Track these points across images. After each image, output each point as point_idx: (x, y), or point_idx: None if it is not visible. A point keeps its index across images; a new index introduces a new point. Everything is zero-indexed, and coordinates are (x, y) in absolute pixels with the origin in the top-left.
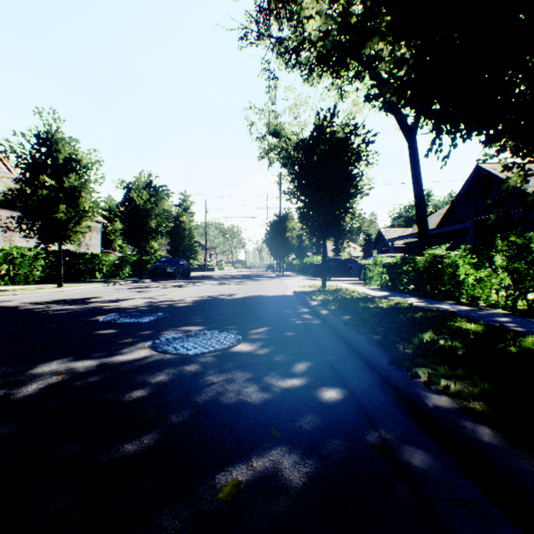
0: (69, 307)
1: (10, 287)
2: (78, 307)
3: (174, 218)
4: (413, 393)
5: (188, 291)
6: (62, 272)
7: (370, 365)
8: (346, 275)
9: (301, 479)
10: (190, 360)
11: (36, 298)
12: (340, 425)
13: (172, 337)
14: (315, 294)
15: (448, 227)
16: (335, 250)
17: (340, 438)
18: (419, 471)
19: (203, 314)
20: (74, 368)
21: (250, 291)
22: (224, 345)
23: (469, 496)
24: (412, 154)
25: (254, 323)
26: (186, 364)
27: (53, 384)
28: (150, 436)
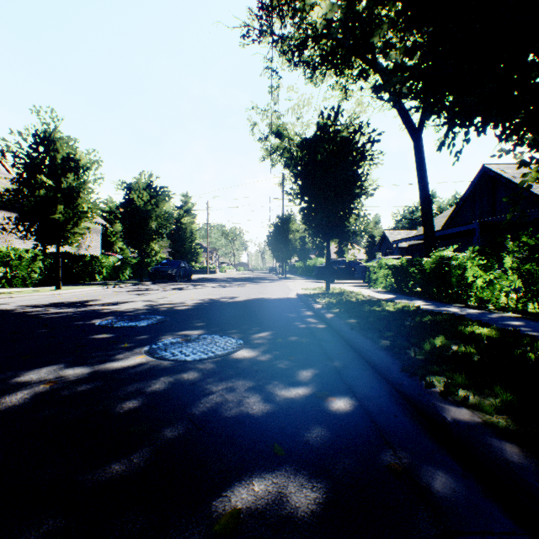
0: (66, 310)
1: (7, 290)
2: (75, 310)
3: (175, 219)
4: (429, 404)
5: (188, 294)
6: (60, 274)
7: (380, 372)
8: (350, 278)
9: (309, 506)
10: (188, 367)
11: (32, 301)
12: (350, 440)
13: (170, 342)
14: (319, 296)
15: (454, 228)
16: (338, 252)
17: (351, 456)
18: (441, 496)
19: (203, 317)
20: (64, 376)
21: (252, 294)
22: (224, 351)
23: (501, 529)
24: (418, 154)
25: (256, 327)
26: (184, 371)
27: (40, 393)
28: (141, 454)
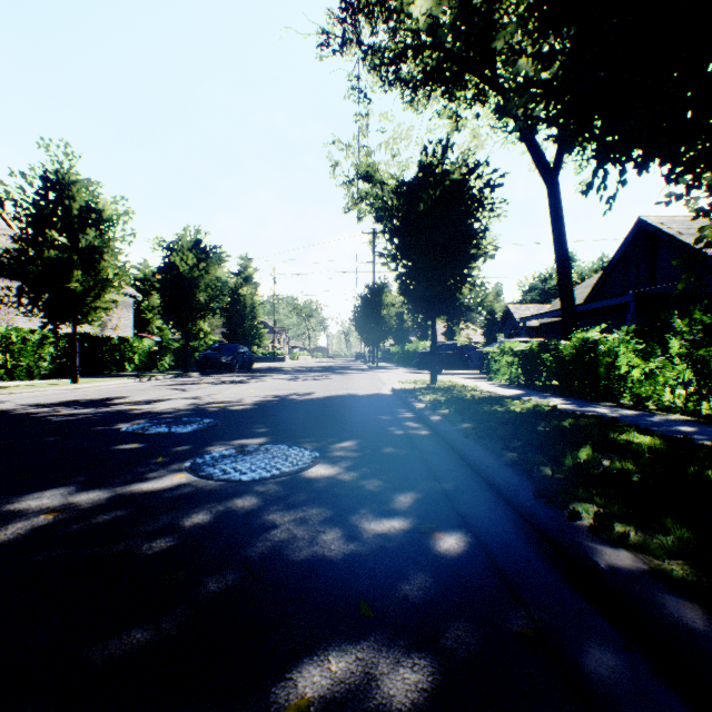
0: (83, 411)
1: (7, 383)
2: (95, 411)
3: (231, 290)
4: (574, 544)
5: (248, 389)
6: (77, 363)
7: (505, 497)
8: (463, 367)
9: (408, 695)
10: (244, 490)
11: (39, 398)
12: (465, 595)
13: (220, 454)
14: (422, 392)
15: (601, 302)
16: (446, 334)
17: (467, 619)
18: (595, 679)
19: (266, 420)
20: (74, 502)
21: (333, 389)
22: (293, 467)
23: None
24: (553, 203)
25: (337, 434)
26: (237, 495)
27: (39, 527)
28: (173, 616)
